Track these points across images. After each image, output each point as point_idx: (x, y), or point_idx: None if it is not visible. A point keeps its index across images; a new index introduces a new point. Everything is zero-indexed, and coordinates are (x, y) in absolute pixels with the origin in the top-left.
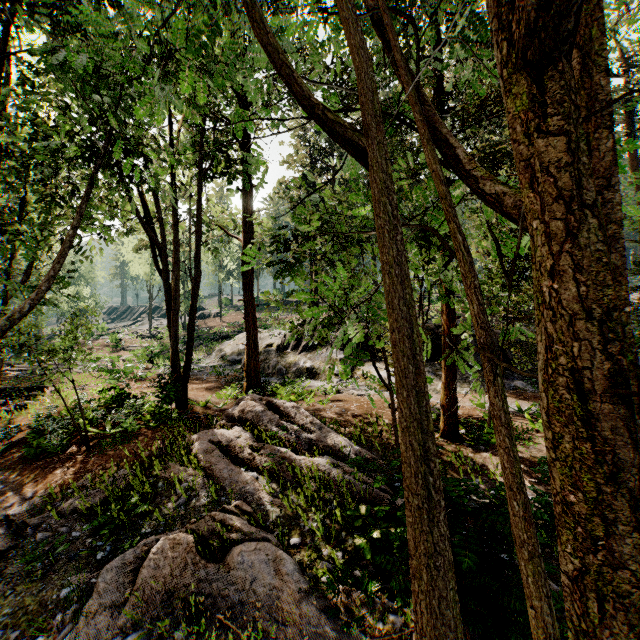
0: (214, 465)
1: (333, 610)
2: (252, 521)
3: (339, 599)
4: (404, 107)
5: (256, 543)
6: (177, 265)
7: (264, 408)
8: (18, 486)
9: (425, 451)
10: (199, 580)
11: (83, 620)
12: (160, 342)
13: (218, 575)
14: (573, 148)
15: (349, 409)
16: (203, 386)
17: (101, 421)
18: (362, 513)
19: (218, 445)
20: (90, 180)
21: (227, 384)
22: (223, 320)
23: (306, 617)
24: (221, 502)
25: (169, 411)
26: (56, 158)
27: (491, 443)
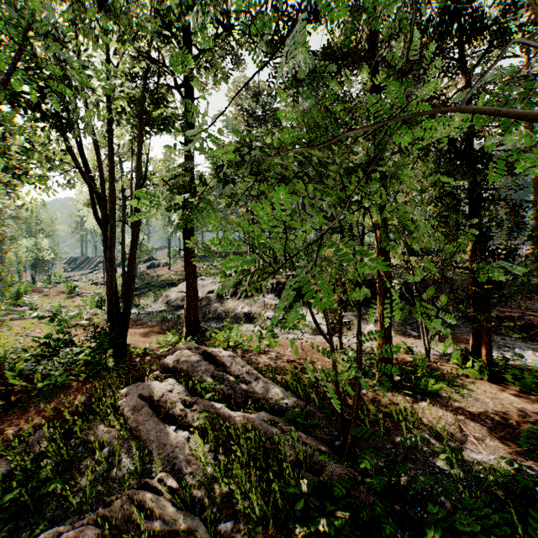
0: (142, 425)
1: None
2: (177, 501)
3: None
4: (355, 16)
5: None
6: (112, 213)
7: (199, 358)
8: None
9: None
10: None
11: None
12: None
13: None
14: None
15: (284, 354)
16: (146, 331)
17: (31, 372)
18: (304, 490)
19: (149, 400)
20: None
21: (169, 329)
22: (171, 269)
23: None
24: (146, 471)
25: (104, 360)
26: None
27: (427, 391)
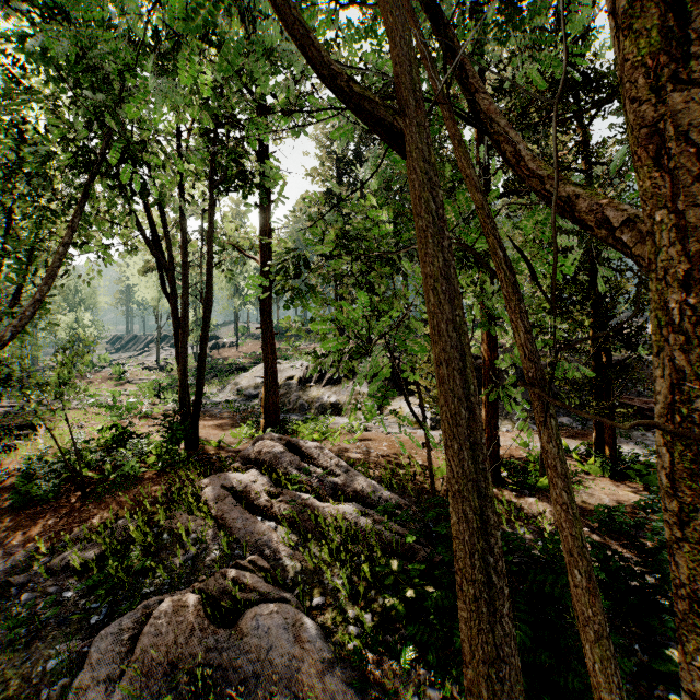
0: (227, 514)
1: (361, 684)
2: (269, 578)
3: (368, 669)
4: None
5: (273, 605)
6: (186, 288)
7: (283, 449)
8: (3, 539)
9: (485, 522)
10: (207, 648)
11: (72, 697)
12: (169, 374)
13: (229, 642)
14: (697, 111)
15: (378, 449)
16: (216, 423)
17: (100, 464)
18: (394, 569)
19: (231, 491)
20: (84, 190)
21: (243, 421)
22: (239, 350)
23: (330, 691)
24: (234, 556)
25: (177, 452)
26: (47, 166)
27: (537, 487)
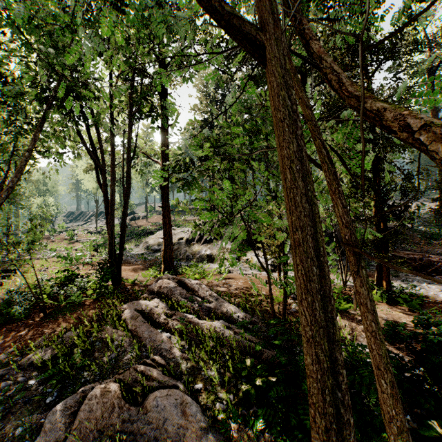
0: (138, 328)
1: None
2: (165, 371)
3: (231, 434)
4: None
5: (168, 390)
6: (112, 181)
7: (176, 285)
8: None
9: (330, 362)
10: (123, 420)
11: None
12: (103, 236)
13: (138, 416)
14: None
15: (237, 284)
16: (133, 268)
17: (56, 295)
18: (248, 365)
19: (141, 312)
20: (43, 115)
21: (150, 266)
22: (148, 221)
23: None
24: (143, 356)
25: (106, 287)
26: (20, 100)
27: (340, 309)
